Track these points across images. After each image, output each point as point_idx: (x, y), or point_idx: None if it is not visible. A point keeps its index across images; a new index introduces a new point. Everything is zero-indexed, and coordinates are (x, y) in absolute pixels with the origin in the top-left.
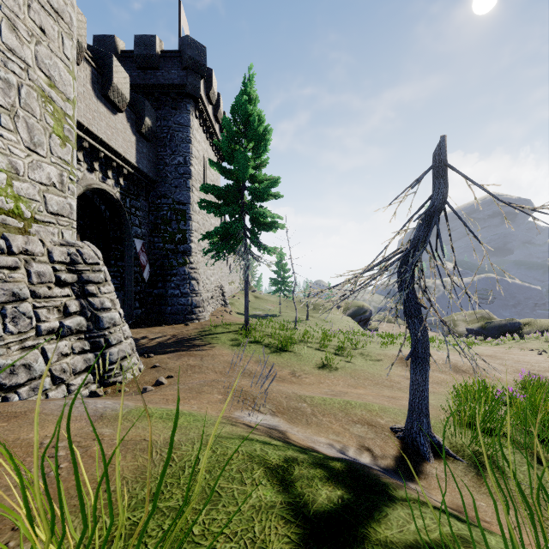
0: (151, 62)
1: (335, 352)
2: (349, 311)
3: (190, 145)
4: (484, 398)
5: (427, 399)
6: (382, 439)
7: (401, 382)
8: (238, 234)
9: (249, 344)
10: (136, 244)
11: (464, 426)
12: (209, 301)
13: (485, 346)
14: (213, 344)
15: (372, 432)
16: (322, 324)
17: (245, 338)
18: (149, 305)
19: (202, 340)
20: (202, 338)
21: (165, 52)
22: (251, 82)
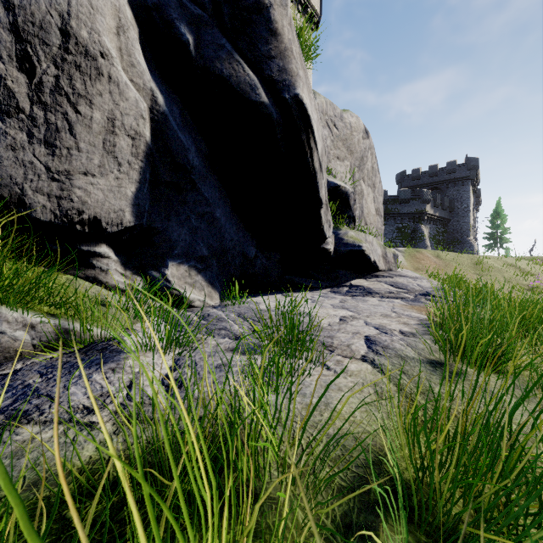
0: None
1: None
2: None
3: (474, 218)
4: None
5: None
6: None
7: None
8: (495, 245)
9: None
10: None
11: None
12: None
13: None
14: None
15: None
16: None
17: None
18: None
19: None
20: None
21: None
22: (499, 201)
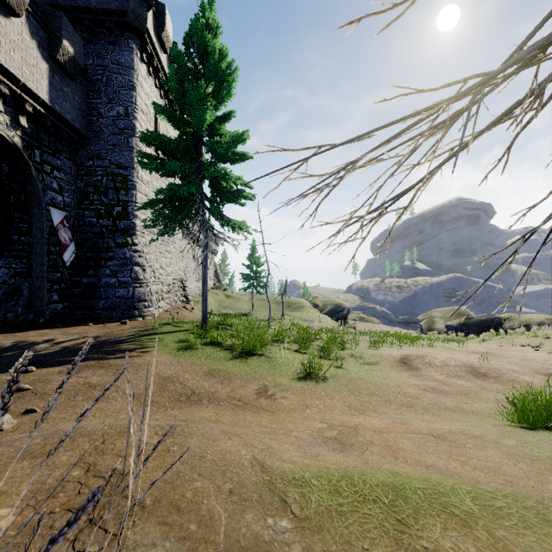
0: None
1: (320, 354)
2: (326, 310)
3: (133, 92)
4: None
5: None
6: None
7: (419, 395)
8: (194, 203)
9: (202, 346)
10: (53, 214)
11: None
12: (164, 295)
13: (470, 342)
14: (148, 348)
15: None
16: (299, 323)
17: (200, 338)
18: (75, 299)
19: (134, 343)
20: (136, 340)
21: None
22: (212, 9)
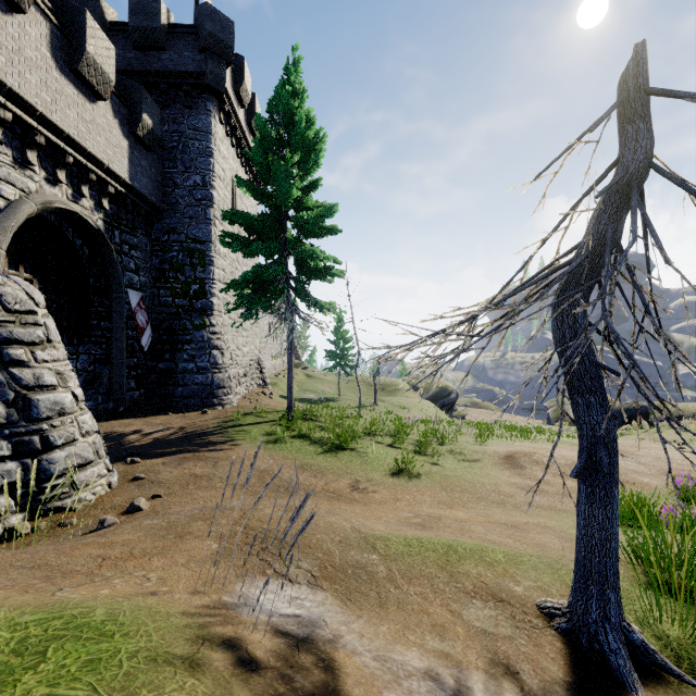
0: (154, 38)
1: (415, 449)
2: (429, 394)
3: (210, 159)
4: (689, 537)
5: (616, 554)
6: (528, 637)
7: (514, 494)
8: (278, 283)
9: (291, 440)
10: (131, 296)
11: (679, 602)
12: (241, 380)
13: None
14: (237, 440)
15: (507, 619)
16: (394, 410)
17: (287, 431)
18: (151, 385)
19: (222, 435)
20: (223, 432)
21: (174, 26)
22: (297, 70)
